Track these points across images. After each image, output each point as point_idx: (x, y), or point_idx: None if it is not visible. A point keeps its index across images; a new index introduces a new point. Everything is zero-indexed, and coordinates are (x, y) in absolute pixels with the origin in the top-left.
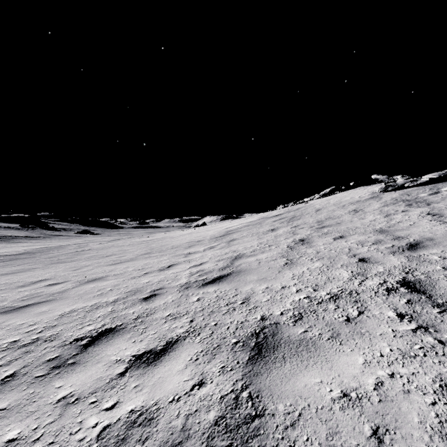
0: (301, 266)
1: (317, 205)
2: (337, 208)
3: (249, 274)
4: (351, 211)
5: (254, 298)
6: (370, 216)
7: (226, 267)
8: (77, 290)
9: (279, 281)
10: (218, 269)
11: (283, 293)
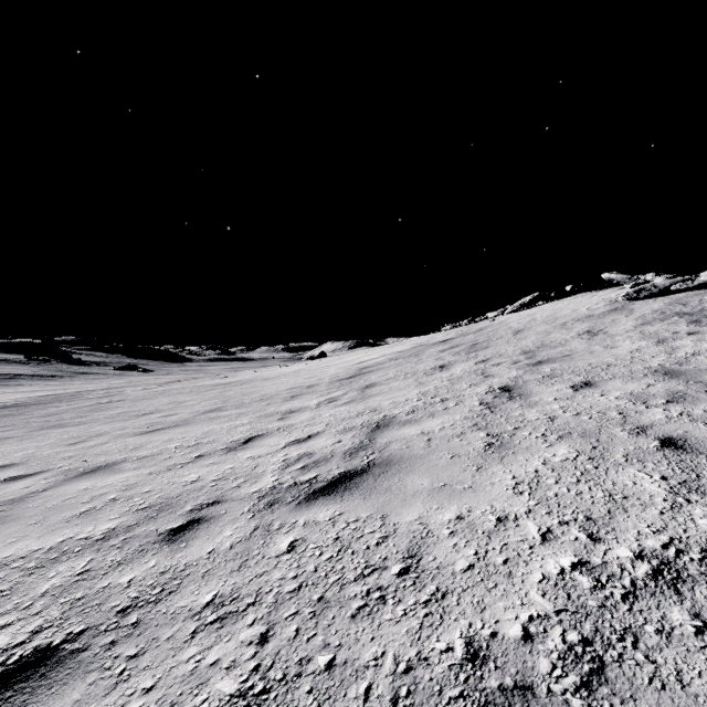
0: (526, 454)
1: (514, 324)
2: (553, 328)
3: (410, 470)
4: (583, 334)
5: (432, 555)
6: (625, 342)
7: (359, 450)
8: (50, 496)
9: (484, 496)
10: (342, 455)
11: (506, 543)
